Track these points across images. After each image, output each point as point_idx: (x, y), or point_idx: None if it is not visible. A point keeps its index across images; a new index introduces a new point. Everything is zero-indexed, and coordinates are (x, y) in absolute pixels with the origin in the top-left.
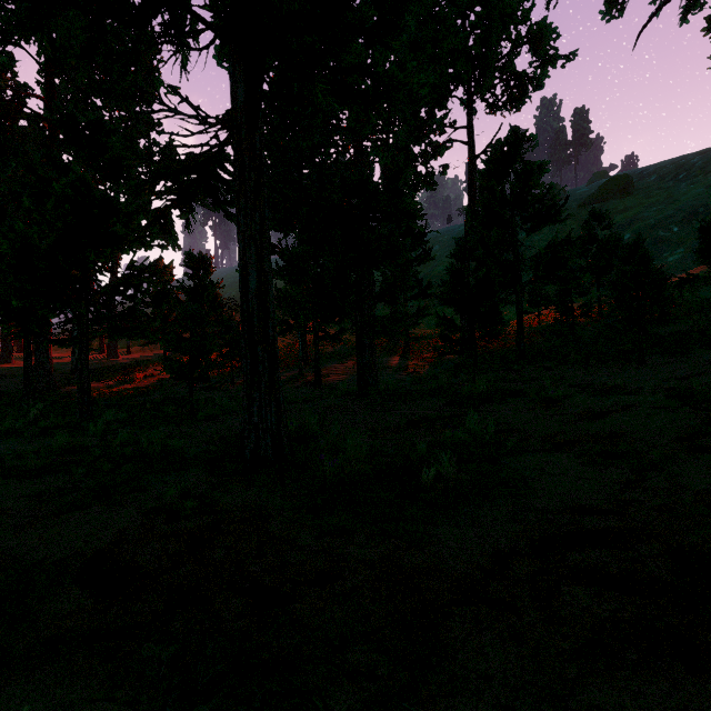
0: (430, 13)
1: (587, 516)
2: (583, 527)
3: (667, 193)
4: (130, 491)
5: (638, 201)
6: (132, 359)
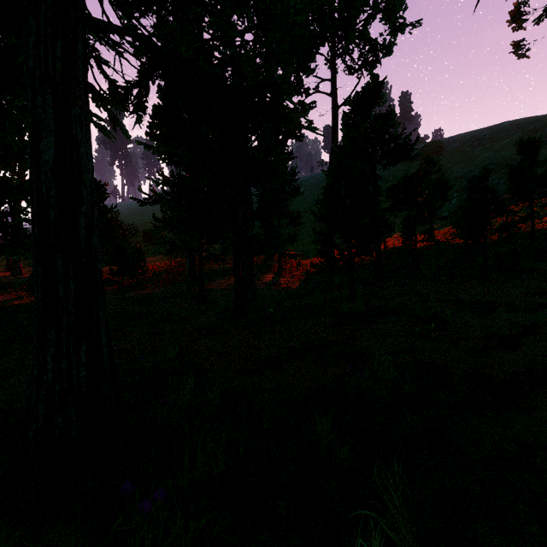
0: None
1: None
2: None
3: (467, 155)
4: None
5: (447, 160)
6: None
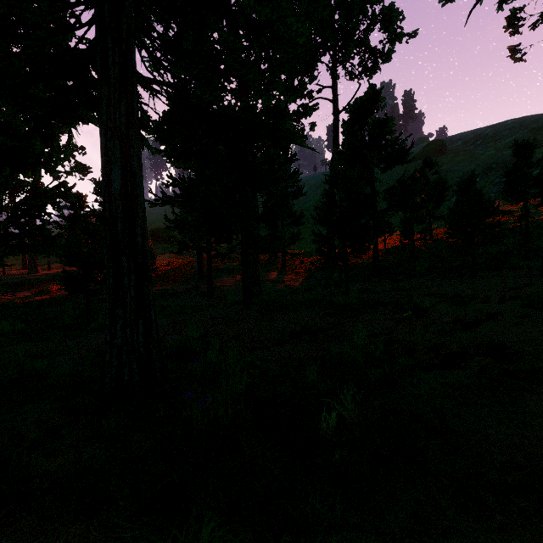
0: None
1: None
2: None
3: (469, 154)
4: None
5: (450, 159)
6: (51, 274)
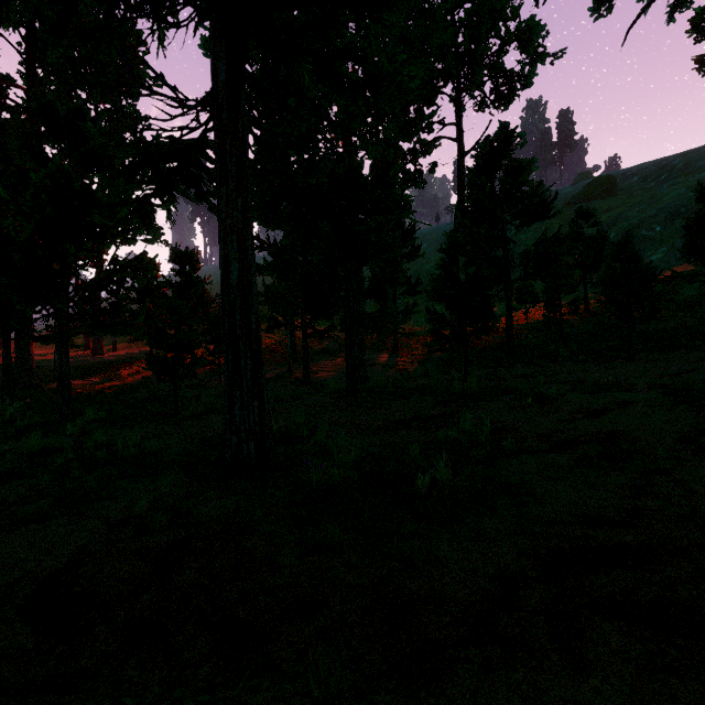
0: (419, 9)
1: (599, 528)
2: (597, 542)
3: (649, 194)
4: (98, 500)
5: (621, 201)
6: (118, 356)
